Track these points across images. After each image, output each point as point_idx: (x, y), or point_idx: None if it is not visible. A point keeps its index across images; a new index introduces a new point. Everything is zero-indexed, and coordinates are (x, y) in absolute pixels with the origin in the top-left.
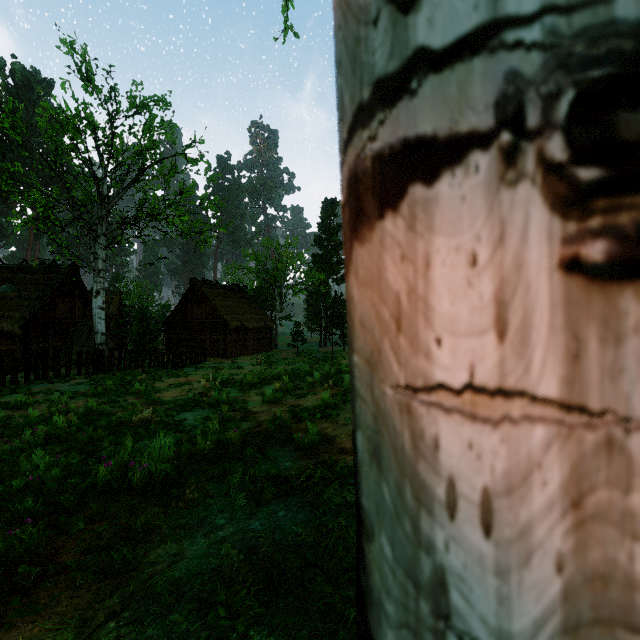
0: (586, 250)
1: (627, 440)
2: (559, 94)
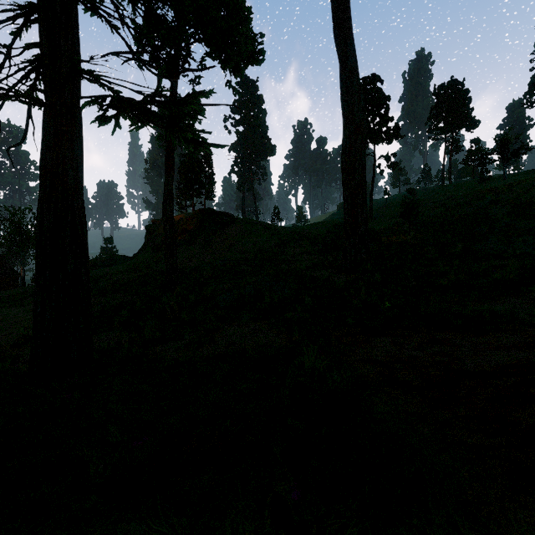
0: (23, 277)
1: (23, 278)
2: (22, 276)
